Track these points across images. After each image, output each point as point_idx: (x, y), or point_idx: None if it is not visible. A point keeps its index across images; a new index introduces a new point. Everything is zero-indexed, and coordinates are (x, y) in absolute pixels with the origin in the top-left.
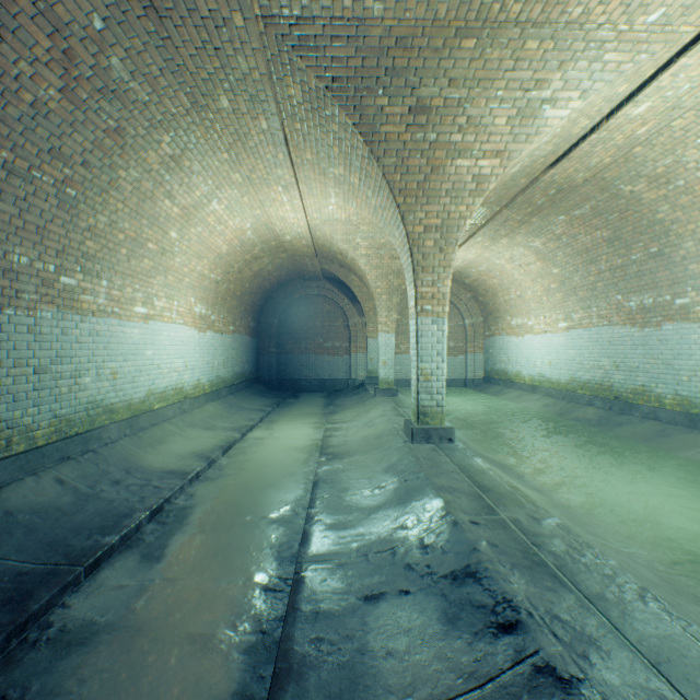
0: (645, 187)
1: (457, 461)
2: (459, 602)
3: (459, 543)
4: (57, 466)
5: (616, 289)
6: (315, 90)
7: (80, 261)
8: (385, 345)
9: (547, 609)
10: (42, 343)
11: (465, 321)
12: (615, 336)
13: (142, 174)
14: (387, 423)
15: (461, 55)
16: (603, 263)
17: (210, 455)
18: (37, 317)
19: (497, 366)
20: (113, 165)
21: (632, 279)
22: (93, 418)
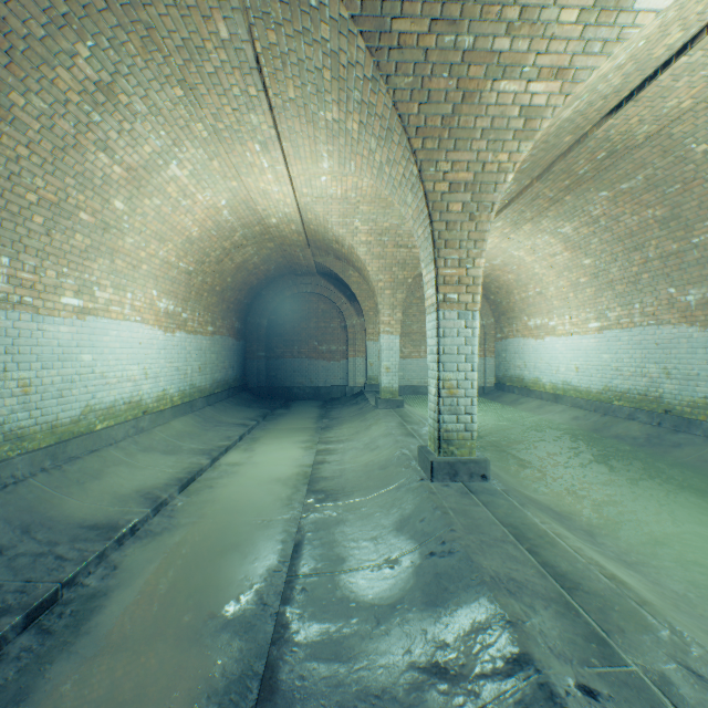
0: None
1: (504, 516)
2: None
3: None
4: None
5: (668, 280)
6: None
7: None
8: (388, 348)
9: None
10: None
11: None
12: (665, 337)
13: (53, 105)
14: (394, 447)
15: None
16: (651, 249)
17: (160, 495)
18: None
19: (510, 372)
20: None
21: (692, 267)
22: None
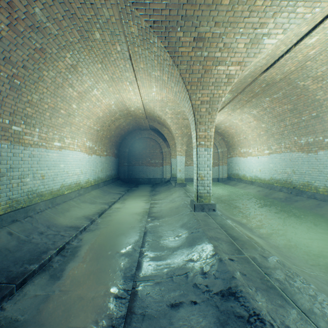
0: (311, 82)
1: (218, 221)
2: (227, 312)
3: (224, 272)
4: (9, 225)
5: (294, 134)
6: (144, 28)
7: (23, 118)
8: (180, 161)
9: (281, 321)
10: (1, 161)
11: (218, 150)
12: (293, 157)
13: (56, 74)
14: (181, 201)
15: (221, 8)
16: (287, 121)
17: (92, 217)
18: None
19: (233, 172)
20: (40, 68)
21: (302, 129)
22: (31, 199)
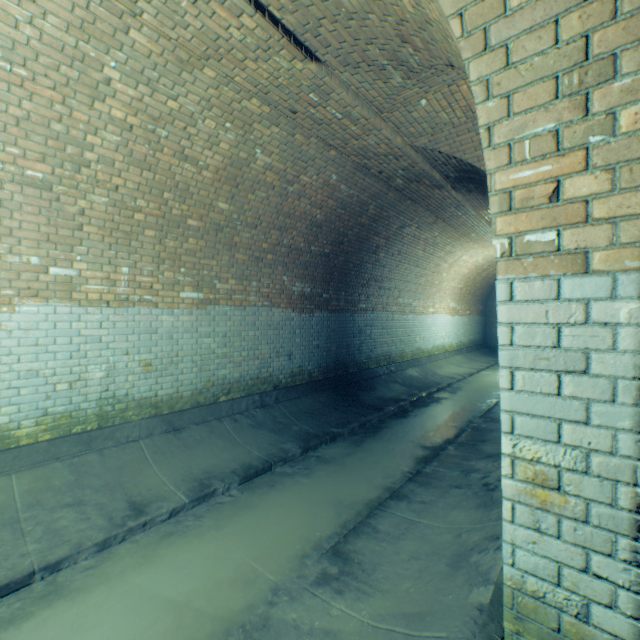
0: None
1: None
2: None
3: None
4: (413, 367)
5: None
6: None
7: (416, 296)
8: None
9: None
10: (409, 326)
11: None
12: None
13: (437, 260)
14: None
15: None
16: None
17: (463, 375)
18: (408, 318)
19: None
20: (429, 262)
21: None
22: (418, 353)
